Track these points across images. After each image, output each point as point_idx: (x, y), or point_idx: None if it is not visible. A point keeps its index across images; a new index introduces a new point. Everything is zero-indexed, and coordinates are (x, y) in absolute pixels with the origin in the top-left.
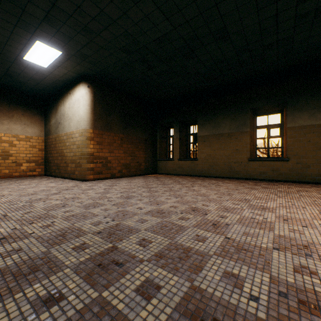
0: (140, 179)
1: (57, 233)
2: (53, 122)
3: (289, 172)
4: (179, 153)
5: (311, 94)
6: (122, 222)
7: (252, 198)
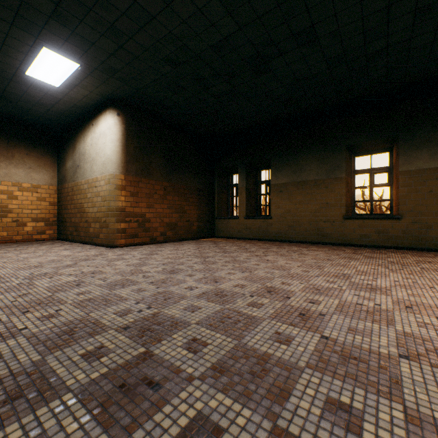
0: (191, 245)
1: (62, 329)
2: (70, 165)
3: (402, 235)
4: (246, 209)
5: (433, 124)
6: (163, 311)
7: (352, 273)
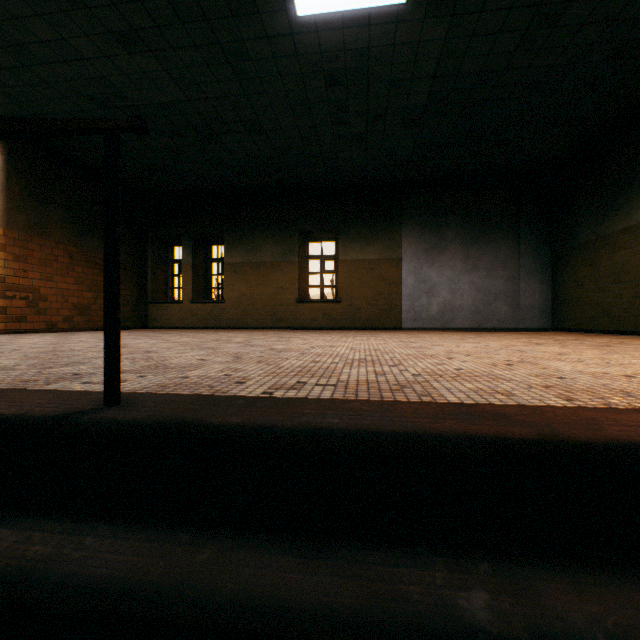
0: None
1: (42, 351)
2: None
3: (342, 316)
4: (193, 291)
5: (362, 223)
6: (128, 346)
7: (288, 335)
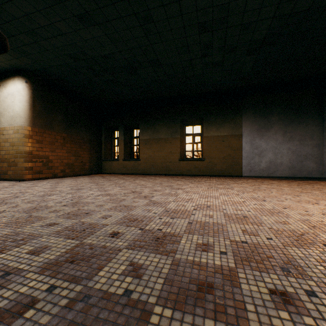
0: (86, 178)
1: (28, 208)
2: None
3: (205, 168)
4: (124, 154)
5: (217, 114)
6: (80, 201)
7: (175, 185)
